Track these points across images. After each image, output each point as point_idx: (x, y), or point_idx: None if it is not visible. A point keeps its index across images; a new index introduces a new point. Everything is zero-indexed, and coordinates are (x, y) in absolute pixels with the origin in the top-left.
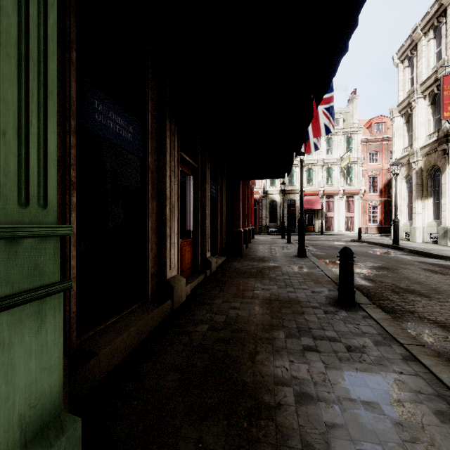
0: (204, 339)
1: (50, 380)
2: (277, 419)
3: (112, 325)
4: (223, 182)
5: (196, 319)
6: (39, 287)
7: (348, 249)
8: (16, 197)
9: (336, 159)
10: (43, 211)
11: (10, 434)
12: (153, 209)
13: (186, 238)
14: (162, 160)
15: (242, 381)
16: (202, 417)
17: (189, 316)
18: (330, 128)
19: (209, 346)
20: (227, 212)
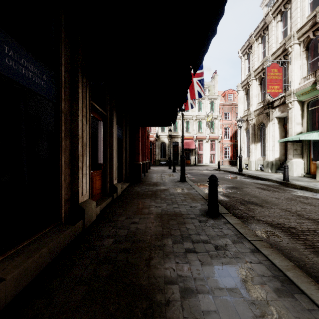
0: (109, 252)
1: None
2: (167, 315)
3: (23, 248)
4: (127, 127)
5: (103, 234)
6: None
7: (214, 176)
8: None
9: (204, 115)
10: None
11: None
12: (67, 147)
13: (97, 170)
14: (74, 106)
15: (140, 285)
16: None
17: (98, 232)
18: (201, 94)
19: (113, 257)
20: (130, 150)
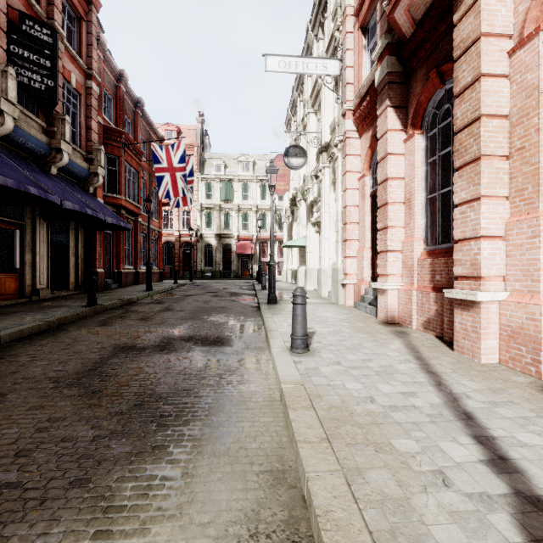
0: None
1: None
2: None
3: None
4: (78, 231)
5: None
6: None
7: (91, 276)
8: None
9: (269, 205)
10: None
11: None
12: None
13: (9, 273)
14: None
15: None
16: None
17: None
18: (185, 191)
19: None
20: (86, 256)
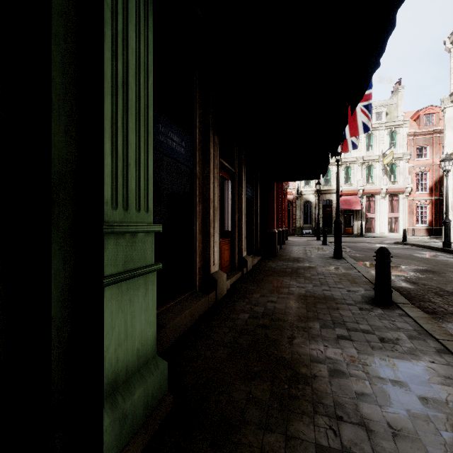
0: (246, 325)
1: (150, 330)
2: (313, 385)
3: (171, 307)
4: (257, 184)
5: (238, 309)
6: (145, 266)
7: (384, 249)
8: (134, 206)
9: (378, 155)
10: (146, 214)
11: (133, 360)
12: (199, 212)
13: (225, 238)
14: (206, 168)
15: (282, 357)
16: (250, 378)
17: (231, 306)
18: (369, 125)
19: (251, 330)
20: (261, 214)
